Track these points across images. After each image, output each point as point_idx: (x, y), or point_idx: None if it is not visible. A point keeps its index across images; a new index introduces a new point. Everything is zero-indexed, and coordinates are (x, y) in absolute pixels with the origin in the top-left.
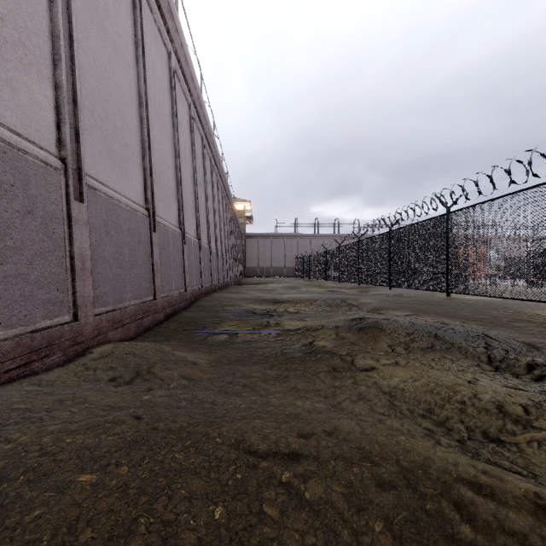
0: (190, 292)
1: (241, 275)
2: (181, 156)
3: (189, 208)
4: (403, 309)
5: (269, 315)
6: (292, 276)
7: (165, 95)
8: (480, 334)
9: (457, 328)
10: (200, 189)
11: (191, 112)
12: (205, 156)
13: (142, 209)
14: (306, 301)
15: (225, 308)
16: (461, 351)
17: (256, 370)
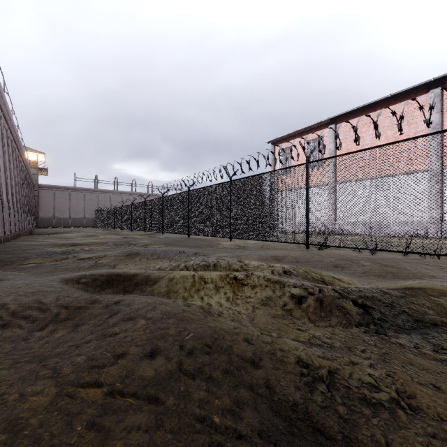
0: None
1: (34, 226)
2: None
3: None
4: (162, 244)
5: (68, 253)
6: (92, 227)
7: None
8: (181, 251)
9: (175, 250)
10: None
11: None
12: None
13: None
14: (99, 244)
15: (27, 251)
16: (168, 257)
17: (61, 274)
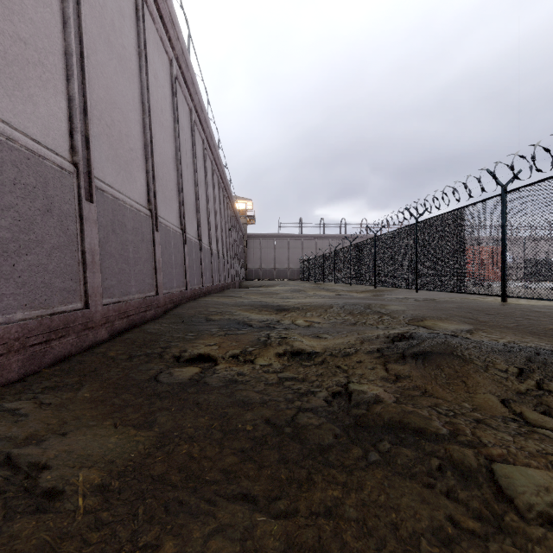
0: (166, 295)
1: (243, 278)
2: (154, 117)
3: (168, 188)
4: (454, 319)
5: (270, 328)
6: (296, 279)
7: (124, 20)
8: None
9: None
10: (187, 170)
11: (173, 69)
12: (194, 133)
13: (58, 158)
14: (319, 308)
15: (211, 318)
16: None
17: (226, 519)
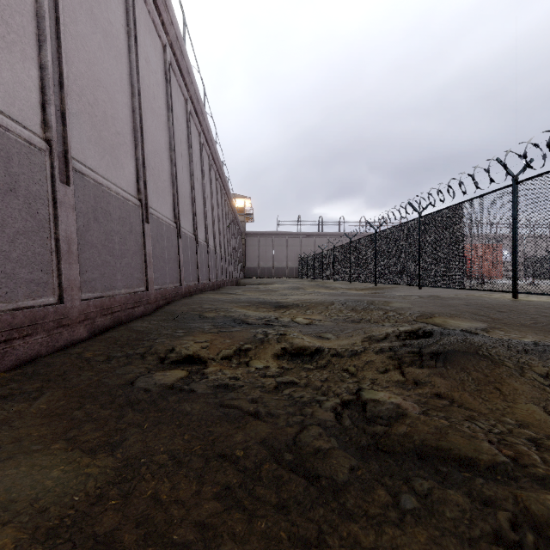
0: (157, 291)
1: (241, 276)
2: (145, 102)
3: (161, 178)
4: (465, 316)
5: (267, 326)
6: (294, 277)
7: None
8: None
9: None
10: (182, 162)
11: (166, 55)
12: (190, 124)
13: (25, 132)
14: (319, 304)
15: (204, 315)
16: None
17: None
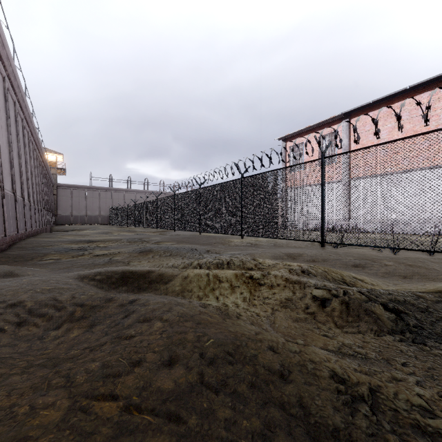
0: (9, 237)
1: (53, 223)
2: None
3: (6, 167)
4: (174, 242)
5: (84, 250)
6: (107, 224)
7: None
8: (194, 248)
9: (187, 247)
10: (14, 149)
11: (6, 84)
12: (18, 119)
13: None
14: (114, 240)
15: (46, 247)
16: (180, 255)
17: (77, 270)
